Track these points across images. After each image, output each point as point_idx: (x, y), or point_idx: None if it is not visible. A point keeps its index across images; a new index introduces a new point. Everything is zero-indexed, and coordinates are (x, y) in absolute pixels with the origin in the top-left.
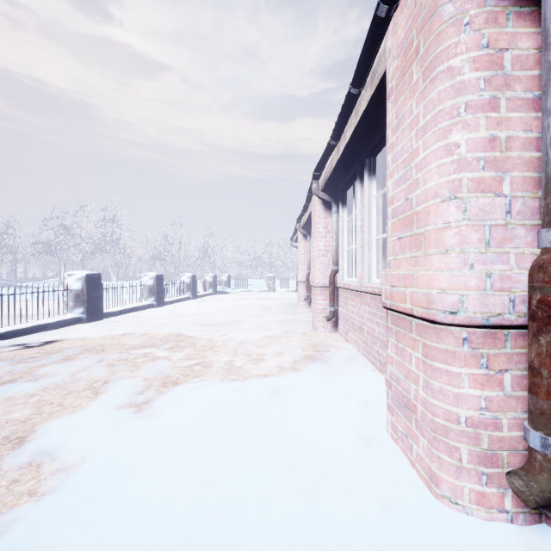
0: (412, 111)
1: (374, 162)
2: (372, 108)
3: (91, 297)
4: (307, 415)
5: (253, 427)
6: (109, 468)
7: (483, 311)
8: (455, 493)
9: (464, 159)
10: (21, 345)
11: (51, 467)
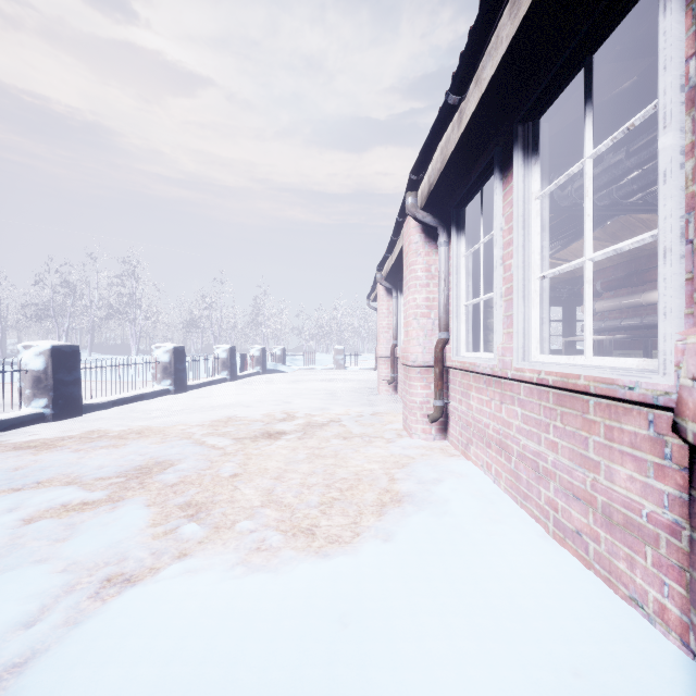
0: None
1: (534, 129)
2: None
3: (61, 381)
4: None
5: None
6: None
7: None
8: None
9: None
10: None
11: None
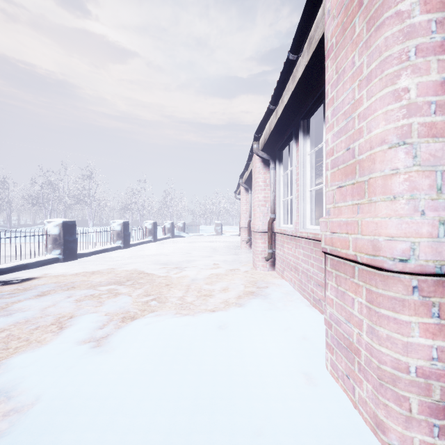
0: (355, 63)
1: (308, 123)
2: (308, 73)
3: (67, 240)
4: (251, 351)
5: (201, 363)
6: (60, 410)
7: (436, 259)
8: (405, 444)
9: (414, 104)
10: (3, 282)
11: (5, 408)
